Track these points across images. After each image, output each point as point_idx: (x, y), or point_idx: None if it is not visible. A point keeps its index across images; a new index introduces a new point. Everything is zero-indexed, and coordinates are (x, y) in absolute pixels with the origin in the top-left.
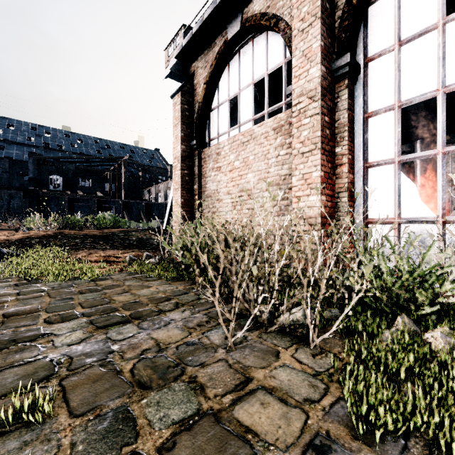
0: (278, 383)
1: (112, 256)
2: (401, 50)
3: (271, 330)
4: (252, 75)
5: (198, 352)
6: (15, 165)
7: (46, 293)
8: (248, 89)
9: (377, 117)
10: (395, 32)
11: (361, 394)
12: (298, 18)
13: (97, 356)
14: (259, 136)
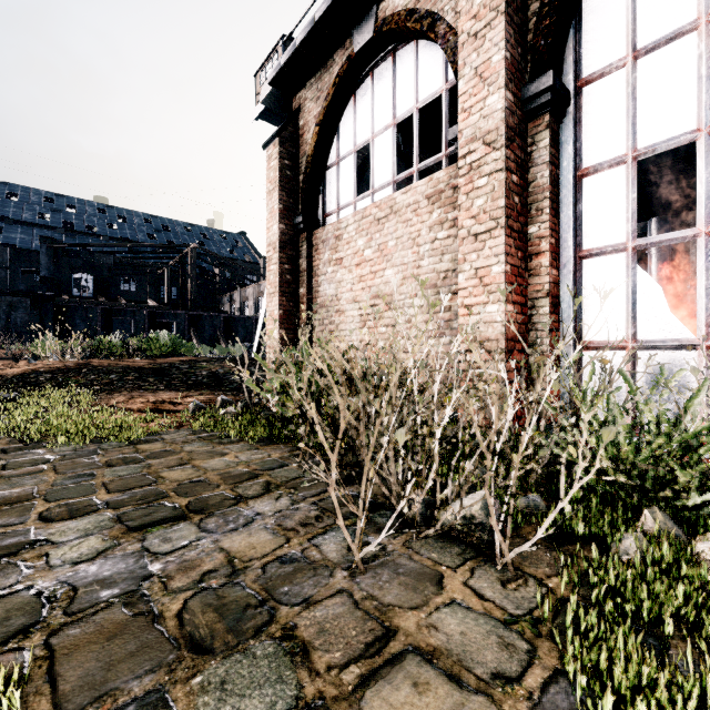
0: (443, 640)
1: (167, 401)
2: (637, 66)
3: (428, 534)
4: (393, 110)
5: (301, 577)
6: (20, 257)
7: (51, 466)
8: (386, 134)
9: (598, 176)
10: (627, 36)
11: (596, 664)
12: (468, 14)
13: (122, 585)
14: (405, 208)
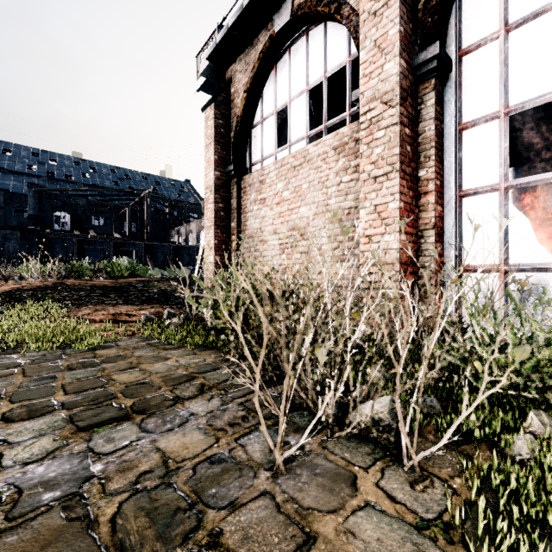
0: (361, 548)
1: (124, 314)
2: (508, 38)
3: (341, 434)
4: (306, 79)
5: (227, 479)
6: (13, 199)
7: (20, 370)
8: (301, 98)
9: (475, 129)
10: (500, 13)
11: None
12: None
13: (64, 487)
14: (316, 157)
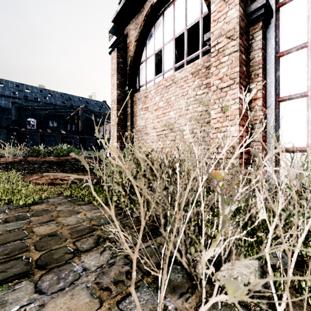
0: None
1: (59, 179)
2: None
3: None
4: (173, 31)
5: None
6: (4, 111)
7: None
8: (170, 44)
9: (289, 55)
10: None
11: None
12: None
13: None
14: (180, 80)
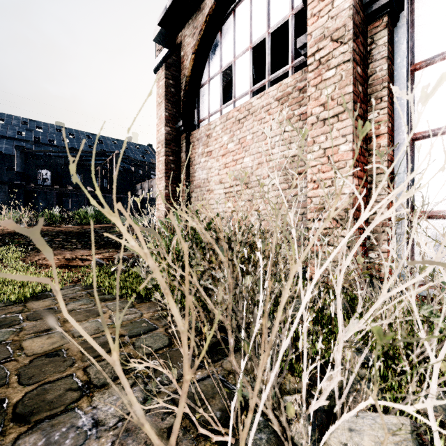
0: None
1: (78, 258)
2: None
3: None
4: (250, 37)
5: None
6: (5, 159)
7: None
8: (244, 56)
9: (430, 68)
10: None
11: None
12: None
13: None
14: (259, 109)
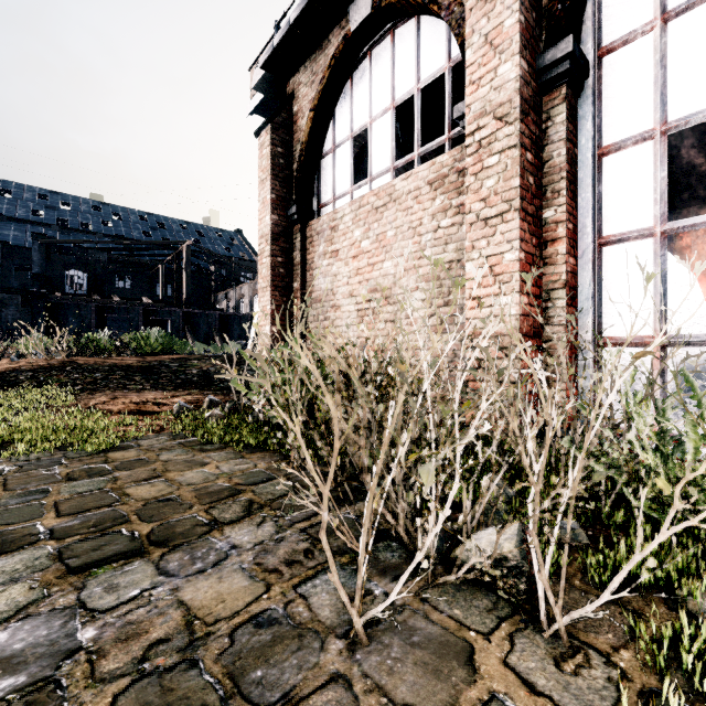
0: None
1: (152, 402)
2: (666, 30)
3: (448, 580)
4: (392, 92)
5: (281, 653)
6: (13, 254)
7: (1, 480)
8: (385, 118)
9: (621, 154)
10: None
11: None
12: None
13: (32, 668)
14: (405, 195)
